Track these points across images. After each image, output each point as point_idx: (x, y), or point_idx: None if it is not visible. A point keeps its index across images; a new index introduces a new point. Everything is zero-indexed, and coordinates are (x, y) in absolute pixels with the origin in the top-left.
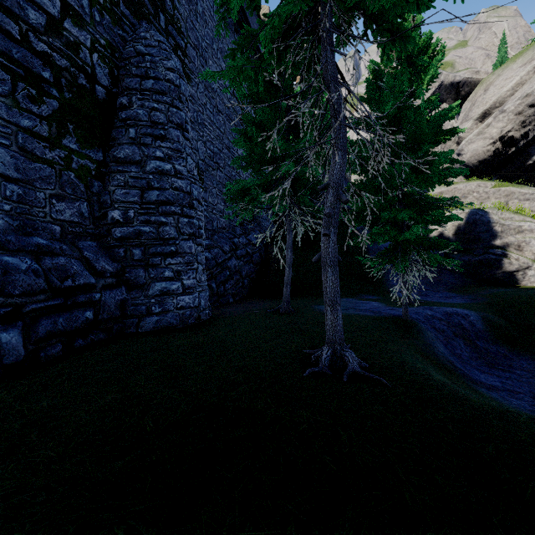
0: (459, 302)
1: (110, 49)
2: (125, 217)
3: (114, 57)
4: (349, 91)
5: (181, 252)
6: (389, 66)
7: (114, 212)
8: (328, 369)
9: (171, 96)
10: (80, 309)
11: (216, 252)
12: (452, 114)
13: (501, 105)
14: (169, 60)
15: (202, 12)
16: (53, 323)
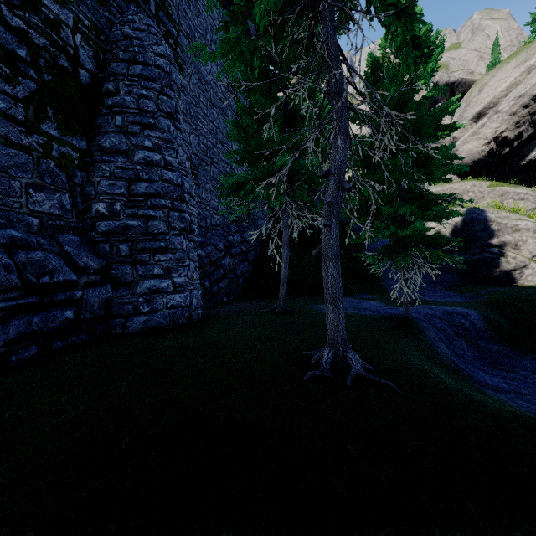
0: (458, 301)
1: (95, 31)
2: (111, 210)
3: (100, 39)
4: (350, 73)
5: (172, 248)
6: (387, 59)
7: (99, 205)
8: (330, 373)
9: (161, 83)
10: (59, 308)
11: (209, 249)
12: (452, 109)
13: (496, 106)
14: (159, 45)
15: (195, 0)
16: (26, 323)
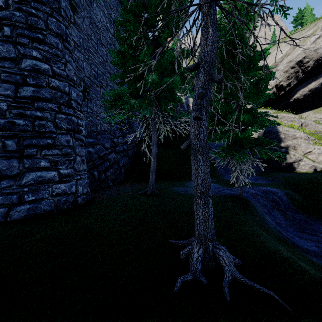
0: (265, 182)
1: None
2: None
3: None
4: None
5: (58, 145)
6: (222, 21)
7: None
8: (202, 275)
9: (51, 7)
10: None
11: (98, 147)
12: (265, 55)
13: (276, 67)
14: None
15: None
16: None
